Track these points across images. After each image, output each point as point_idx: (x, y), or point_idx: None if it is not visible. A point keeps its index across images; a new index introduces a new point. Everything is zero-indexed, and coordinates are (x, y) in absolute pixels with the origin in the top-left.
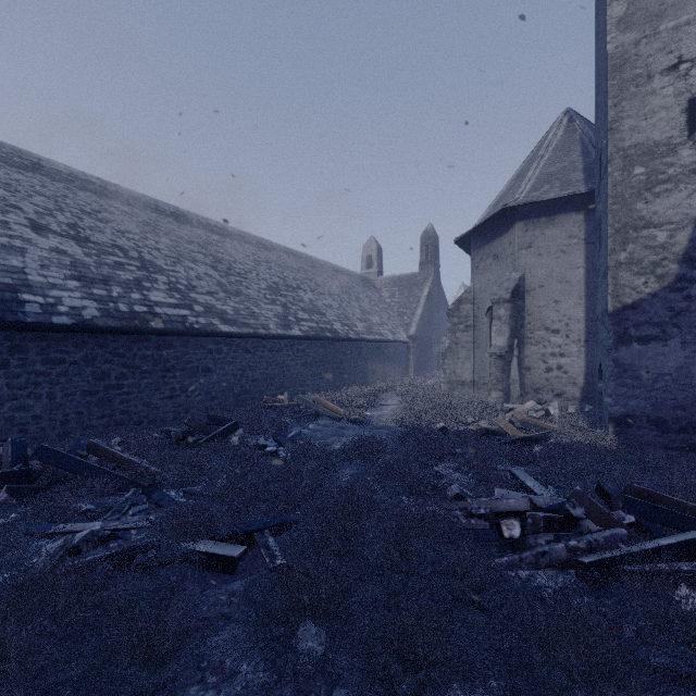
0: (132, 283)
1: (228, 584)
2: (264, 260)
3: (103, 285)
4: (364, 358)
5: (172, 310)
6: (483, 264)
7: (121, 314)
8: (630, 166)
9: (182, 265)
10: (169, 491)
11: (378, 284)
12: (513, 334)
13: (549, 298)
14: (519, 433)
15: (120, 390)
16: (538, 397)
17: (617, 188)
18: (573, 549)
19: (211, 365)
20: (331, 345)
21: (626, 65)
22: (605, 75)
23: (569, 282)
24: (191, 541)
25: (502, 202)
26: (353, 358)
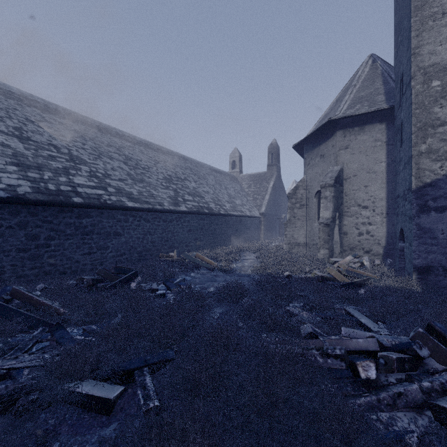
0: (60, 170)
1: (103, 428)
2: (162, 160)
3: (37, 170)
4: (231, 227)
5: (91, 190)
6: (313, 162)
7: (49, 191)
8: (429, 80)
9: (101, 160)
10: (72, 328)
11: (240, 179)
12: (336, 209)
13: (361, 184)
14: (346, 279)
15: (48, 248)
16: (354, 253)
17: (418, 97)
18: (428, 391)
19: (120, 231)
20: (207, 218)
21: (426, 6)
22: (408, 16)
23: (375, 172)
24: (75, 381)
25: (327, 118)
26: (223, 227)
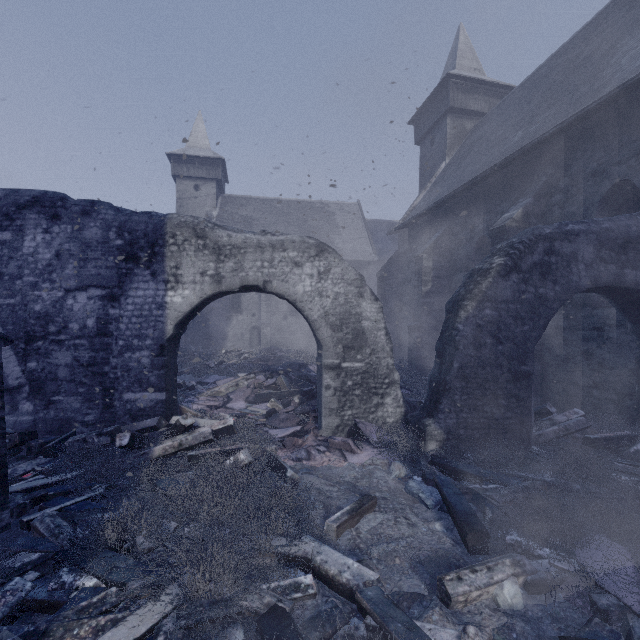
0: None
1: None
2: None
3: None
4: None
5: None
6: None
7: None
8: None
9: None
10: None
11: None
12: None
13: None
14: None
15: None
16: None
17: None
18: None
19: None
20: None
21: None
22: None
23: None
24: None
25: None
26: None
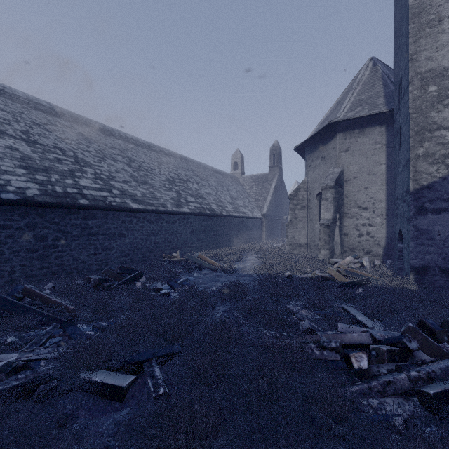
0: (67, 172)
1: (117, 412)
2: (165, 162)
3: (45, 173)
4: (233, 228)
5: (96, 192)
6: (314, 164)
7: (56, 194)
8: (426, 86)
9: (105, 163)
10: (82, 325)
11: (242, 180)
12: (336, 210)
13: (361, 185)
14: (345, 279)
15: (55, 249)
16: (354, 254)
17: (416, 102)
18: (415, 379)
19: (124, 232)
20: (210, 219)
21: (423, 13)
22: (406, 22)
23: (375, 174)
24: (89, 371)
25: (327, 121)
26: (225, 228)
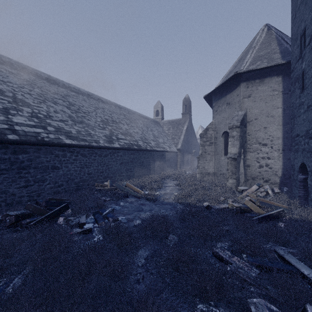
0: None
1: None
2: (101, 107)
3: None
4: (155, 160)
5: (29, 128)
6: (220, 109)
7: None
8: None
9: (45, 104)
10: None
11: (162, 124)
12: (241, 146)
13: (261, 125)
14: (261, 210)
15: None
16: (258, 183)
17: None
18: None
19: (58, 165)
20: (137, 153)
21: None
22: None
23: (272, 116)
24: None
25: (232, 74)
26: (149, 160)
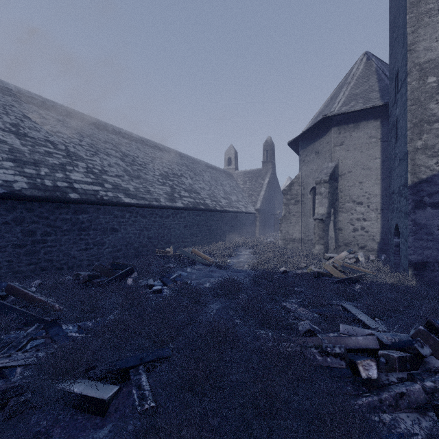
0: (57, 166)
1: (96, 430)
2: (159, 157)
3: (34, 166)
4: (226, 223)
5: (87, 186)
6: (308, 158)
7: (45, 187)
8: (424, 77)
9: (98, 157)
10: (67, 325)
11: (235, 176)
12: (331, 205)
13: (355, 180)
14: (341, 275)
15: (44, 244)
16: (349, 249)
17: (414, 93)
18: (431, 391)
19: (117, 227)
20: (203, 214)
21: (422, 2)
22: (403, 12)
23: (369, 168)
24: (68, 380)
25: (321, 115)
26: (219, 223)
